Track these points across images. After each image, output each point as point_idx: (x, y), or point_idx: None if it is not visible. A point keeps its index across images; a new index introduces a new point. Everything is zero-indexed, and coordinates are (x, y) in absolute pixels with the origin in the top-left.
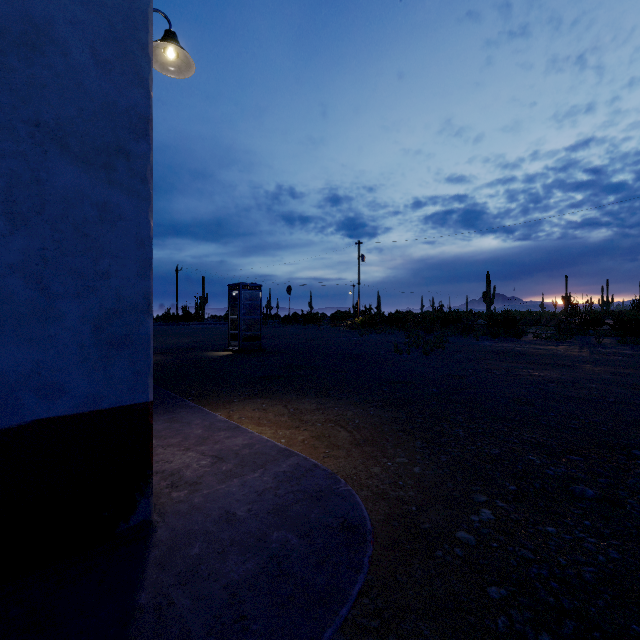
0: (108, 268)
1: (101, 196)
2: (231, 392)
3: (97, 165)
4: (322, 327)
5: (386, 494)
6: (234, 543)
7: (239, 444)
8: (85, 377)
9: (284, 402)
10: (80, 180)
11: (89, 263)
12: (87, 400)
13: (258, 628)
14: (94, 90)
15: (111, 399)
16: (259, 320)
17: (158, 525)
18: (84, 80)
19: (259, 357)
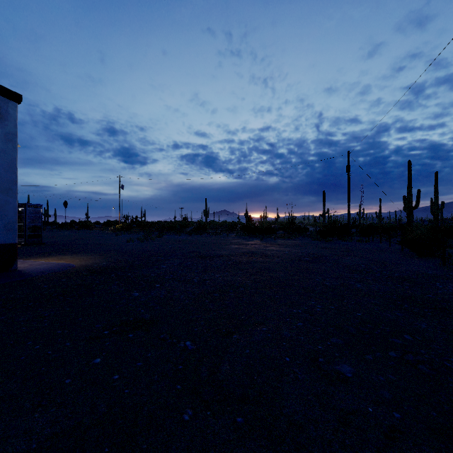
0: (7, 214)
1: (6, 199)
2: (28, 257)
3: (5, 193)
4: (93, 231)
5: (82, 264)
6: (41, 269)
7: (38, 263)
8: (2, 236)
9: (56, 257)
10: (1, 196)
11: (3, 213)
12: (3, 241)
13: (48, 271)
14: (4, 177)
15: (8, 241)
16: (40, 226)
17: (19, 270)
18: (2, 176)
19: (41, 246)
